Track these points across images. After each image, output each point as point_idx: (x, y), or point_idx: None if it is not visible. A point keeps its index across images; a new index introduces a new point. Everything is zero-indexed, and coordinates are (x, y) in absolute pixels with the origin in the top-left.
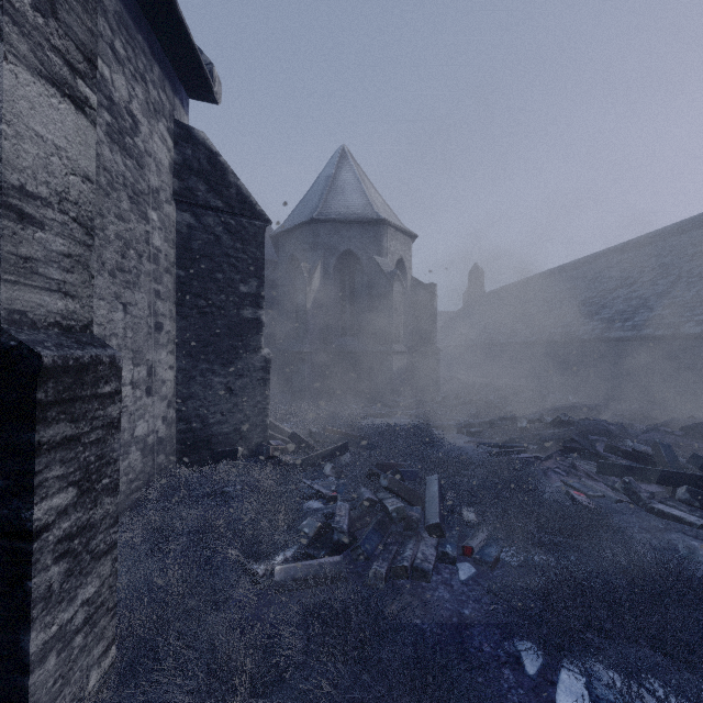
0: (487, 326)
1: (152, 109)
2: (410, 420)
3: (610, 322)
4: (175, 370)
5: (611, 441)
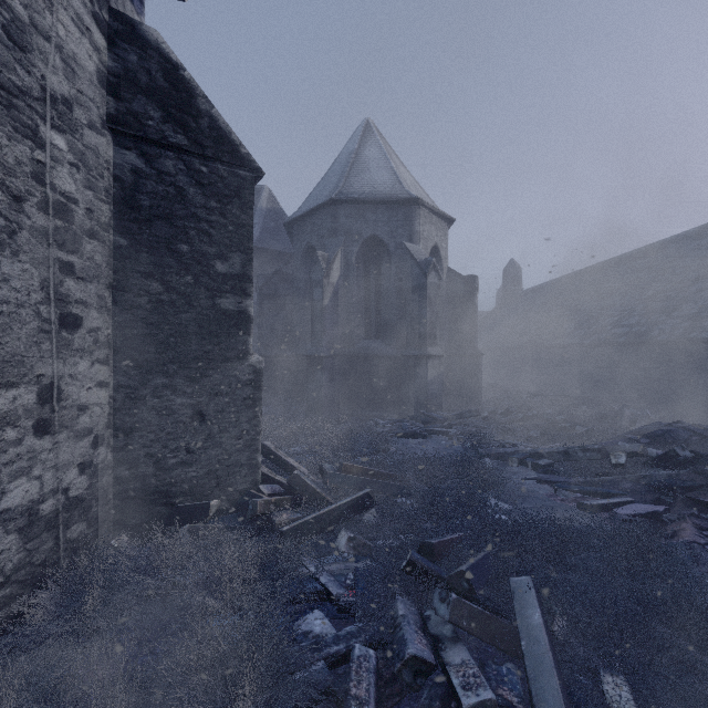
0: (528, 327)
1: None
2: (451, 442)
3: (697, 319)
4: (111, 388)
5: None
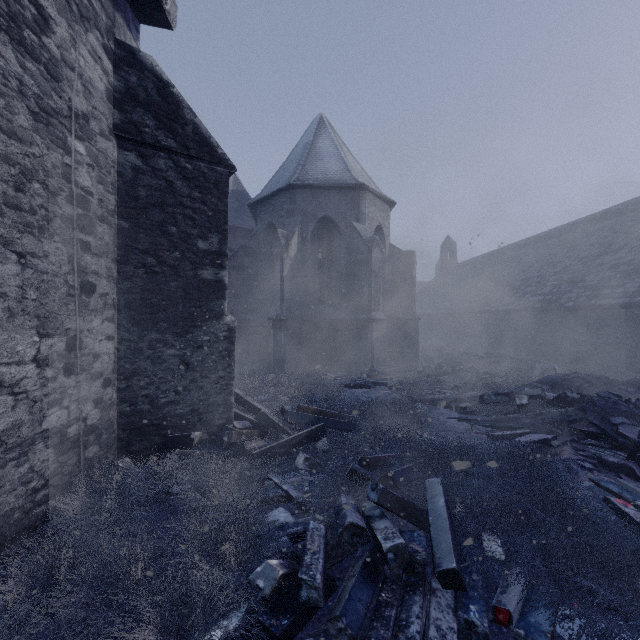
0: (461, 295)
1: (75, 11)
2: (391, 391)
3: (596, 289)
4: (116, 341)
5: (637, 425)
